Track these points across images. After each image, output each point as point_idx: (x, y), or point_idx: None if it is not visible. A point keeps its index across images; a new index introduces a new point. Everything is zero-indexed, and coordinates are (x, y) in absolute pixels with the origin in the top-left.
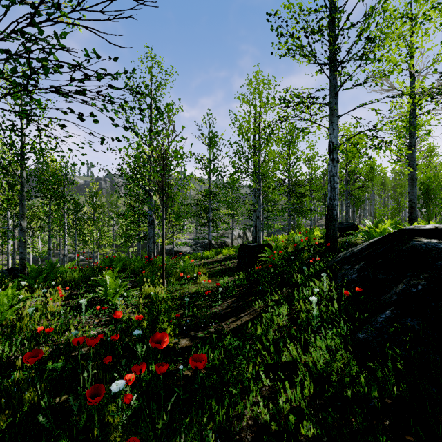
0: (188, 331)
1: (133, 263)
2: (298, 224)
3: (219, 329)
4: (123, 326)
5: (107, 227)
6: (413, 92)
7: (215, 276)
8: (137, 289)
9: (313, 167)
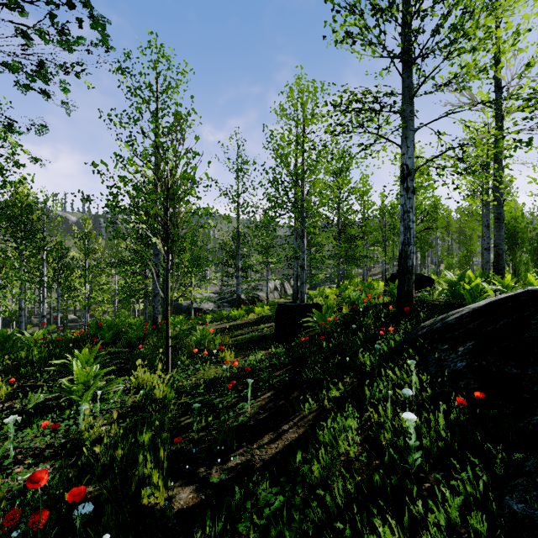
0: (195, 466)
1: (130, 331)
2: (348, 274)
3: (248, 459)
4: (84, 459)
5: (107, 277)
6: (499, 106)
7: (245, 349)
8: (128, 375)
9: (366, 204)
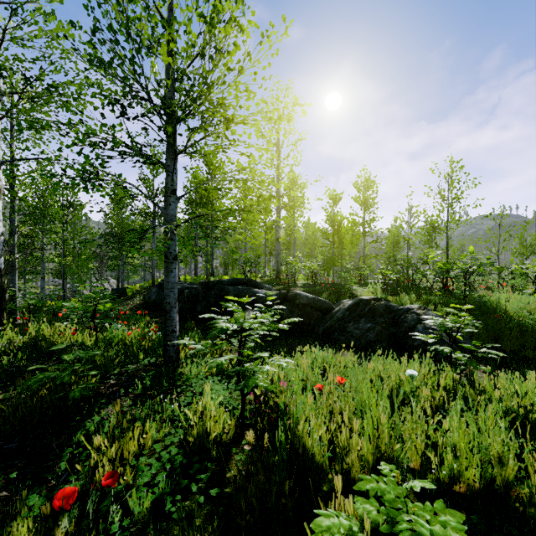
0: None
1: None
2: None
3: None
4: None
5: None
6: None
7: None
8: None
9: None
